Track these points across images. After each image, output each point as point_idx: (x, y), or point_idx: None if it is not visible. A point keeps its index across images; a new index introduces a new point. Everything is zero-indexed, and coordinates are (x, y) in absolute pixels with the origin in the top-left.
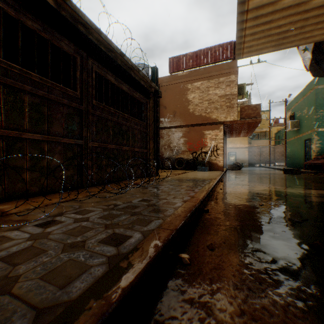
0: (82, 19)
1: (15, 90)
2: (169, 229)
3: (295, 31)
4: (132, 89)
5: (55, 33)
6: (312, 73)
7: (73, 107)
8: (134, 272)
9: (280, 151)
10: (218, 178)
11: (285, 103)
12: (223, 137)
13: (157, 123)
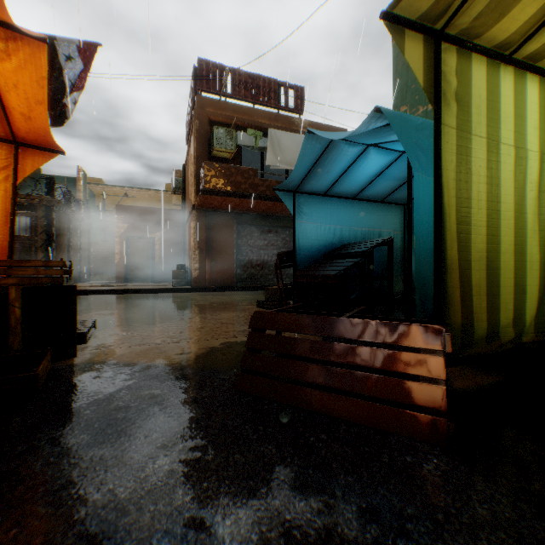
0: None
1: None
2: None
3: None
4: None
5: None
6: None
7: None
8: None
9: None
10: None
11: None
12: (193, 231)
13: (50, 233)
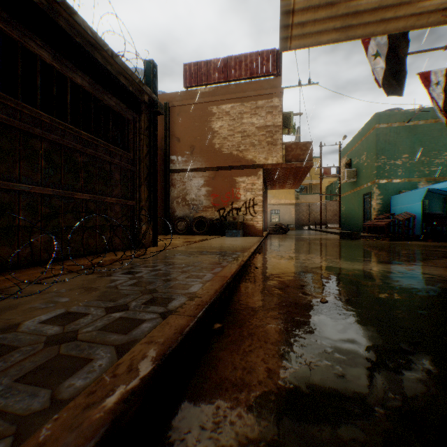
0: None
1: None
2: None
3: (374, 2)
4: (101, 88)
5: None
6: (387, 90)
7: None
8: None
9: (333, 209)
10: (253, 249)
11: (339, 147)
12: (262, 187)
13: (154, 157)
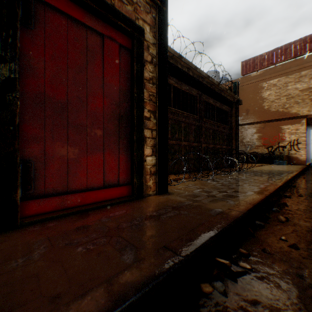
0: (202, 75)
1: (179, 122)
2: (276, 185)
3: None
4: (222, 104)
5: (191, 88)
6: None
7: (196, 125)
8: (271, 190)
9: None
10: (300, 170)
11: None
12: (304, 131)
13: (238, 125)
